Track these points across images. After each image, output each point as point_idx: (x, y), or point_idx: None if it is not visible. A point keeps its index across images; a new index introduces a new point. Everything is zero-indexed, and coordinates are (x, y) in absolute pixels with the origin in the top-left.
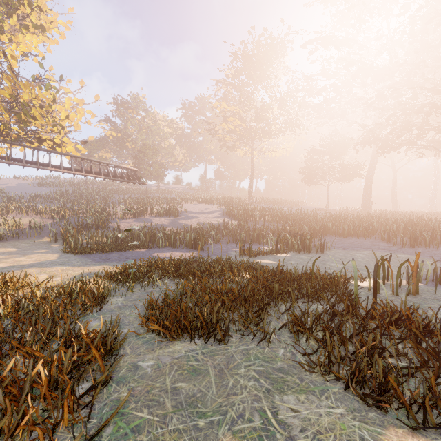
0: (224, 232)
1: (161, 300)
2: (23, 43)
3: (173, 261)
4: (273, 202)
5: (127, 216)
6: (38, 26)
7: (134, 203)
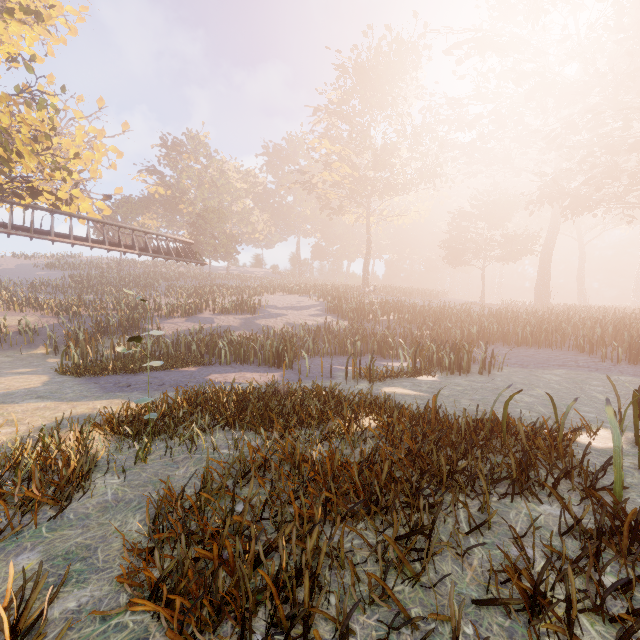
0: (327, 338)
1: (198, 486)
2: (4, 37)
3: (236, 393)
4: (400, 292)
5: (177, 314)
6: (29, 10)
7: (189, 294)
